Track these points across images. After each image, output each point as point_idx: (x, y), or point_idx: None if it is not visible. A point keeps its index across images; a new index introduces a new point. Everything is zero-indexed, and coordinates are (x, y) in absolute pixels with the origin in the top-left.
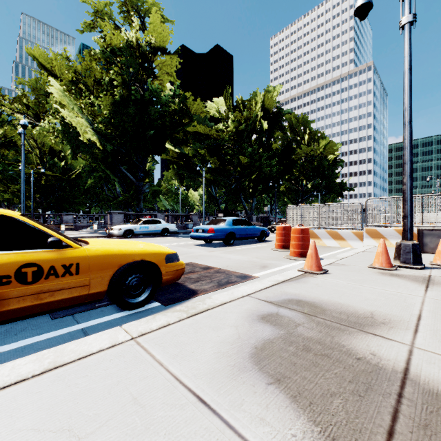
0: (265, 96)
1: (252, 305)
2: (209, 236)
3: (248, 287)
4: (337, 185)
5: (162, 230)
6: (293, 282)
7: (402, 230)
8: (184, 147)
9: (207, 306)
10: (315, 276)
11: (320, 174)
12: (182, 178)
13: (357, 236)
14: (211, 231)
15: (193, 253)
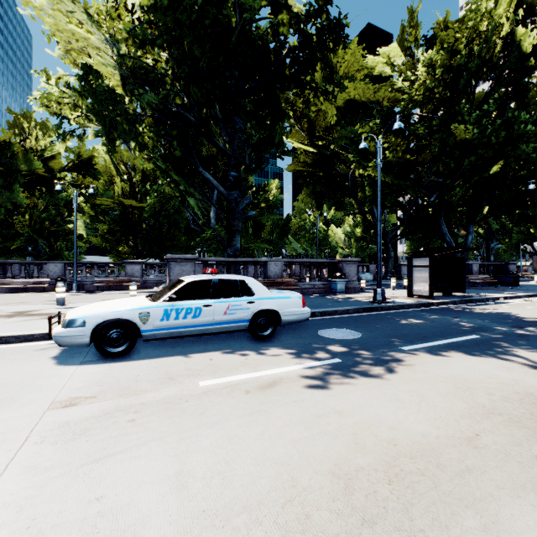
0: None
1: None
2: None
3: None
4: None
5: (256, 317)
6: None
7: None
8: (326, 106)
9: None
10: None
11: None
12: (320, 201)
13: None
14: None
15: None
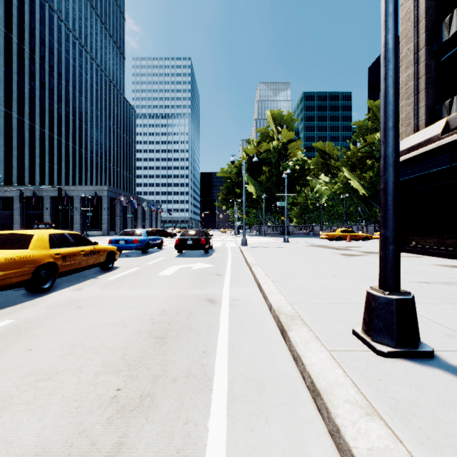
0: None
1: None
2: None
3: None
4: None
5: None
6: None
7: None
8: None
9: None
10: None
11: None
12: None
13: None
14: None
15: None
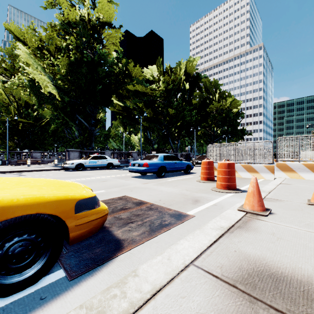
0: (187, 63)
1: (205, 296)
2: (143, 170)
3: (189, 243)
4: (240, 131)
5: (108, 164)
6: (243, 231)
7: (309, 164)
8: (126, 100)
9: (127, 305)
10: (261, 218)
11: (227, 123)
12: (125, 125)
13: (269, 169)
14: (146, 165)
15: (129, 185)
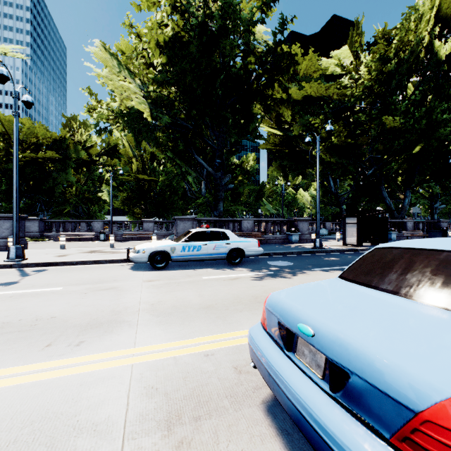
0: None
1: None
2: None
3: None
4: None
5: (231, 252)
6: None
7: None
8: (283, 110)
9: None
10: None
11: None
12: (286, 172)
13: None
14: None
15: None
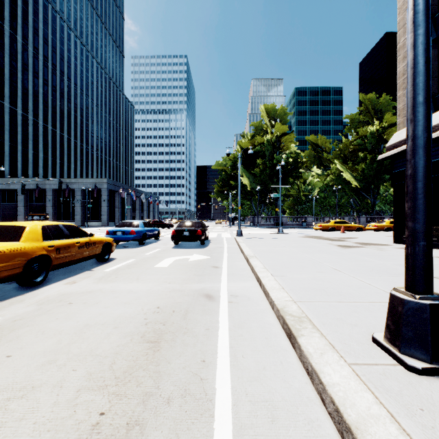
0: None
1: None
2: None
3: None
4: None
5: None
6: None
7: None
8: None
9: None
10: None
11: None
12: None
13: None
14: None
15: None
